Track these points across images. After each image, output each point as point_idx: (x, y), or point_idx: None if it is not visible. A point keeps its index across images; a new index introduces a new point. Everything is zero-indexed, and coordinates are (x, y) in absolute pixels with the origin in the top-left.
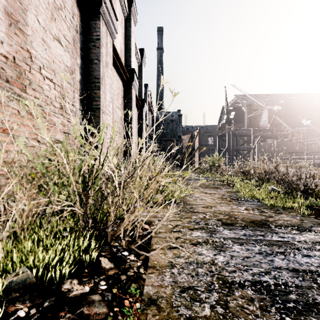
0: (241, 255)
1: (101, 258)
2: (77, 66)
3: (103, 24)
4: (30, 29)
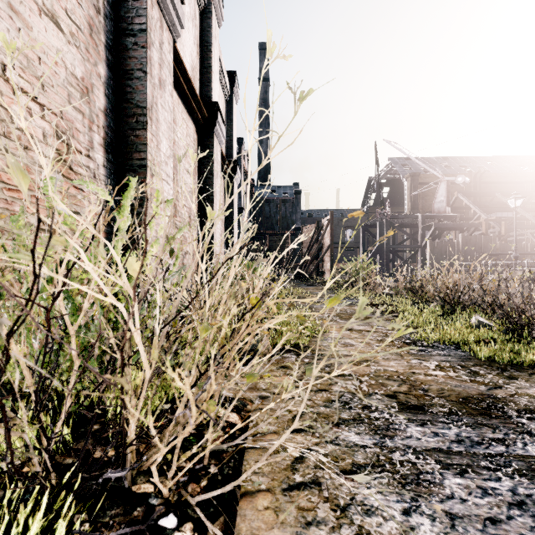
0: (474, 514)
1: None
2: (99, 80)
3: (153, 4)
4: None
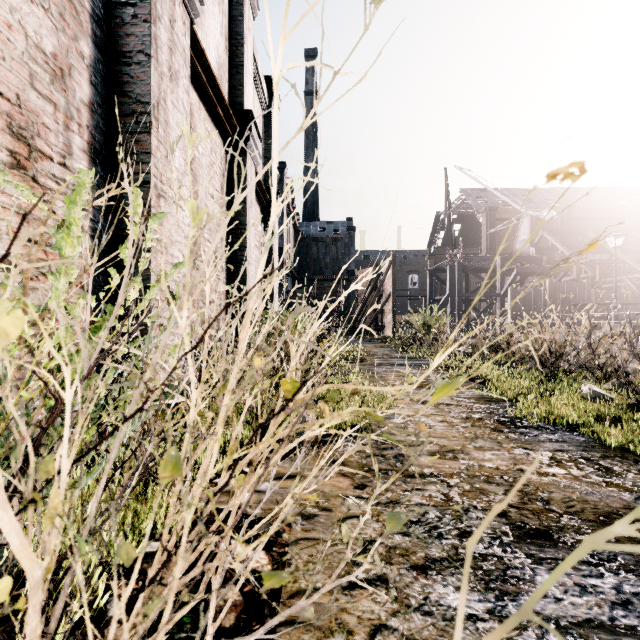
0: None
1: None
2: (81, 62)
3: None
4: None
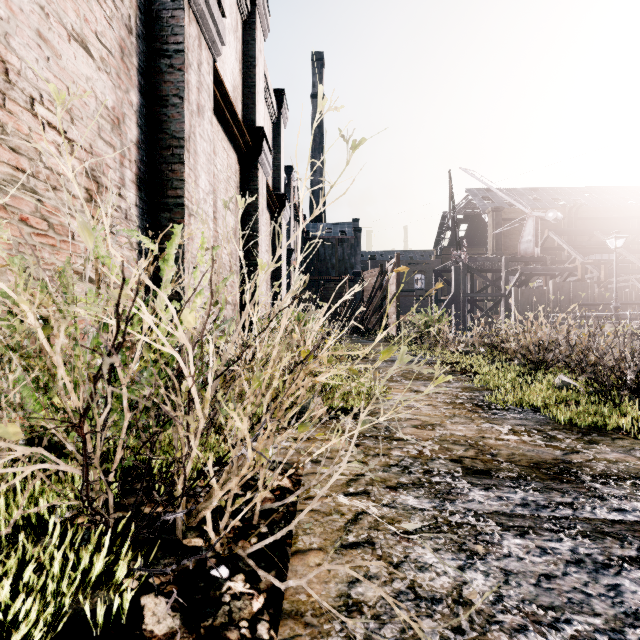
0: (529, 571)
1: (145, 598)
2: (131, 109)
3: (191, 20)
4: (4, 3)
